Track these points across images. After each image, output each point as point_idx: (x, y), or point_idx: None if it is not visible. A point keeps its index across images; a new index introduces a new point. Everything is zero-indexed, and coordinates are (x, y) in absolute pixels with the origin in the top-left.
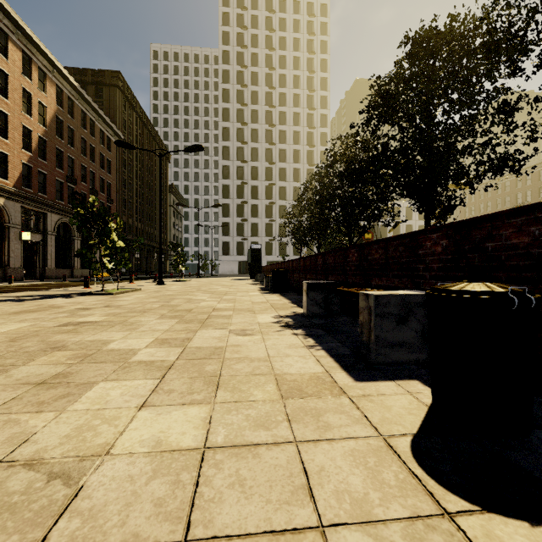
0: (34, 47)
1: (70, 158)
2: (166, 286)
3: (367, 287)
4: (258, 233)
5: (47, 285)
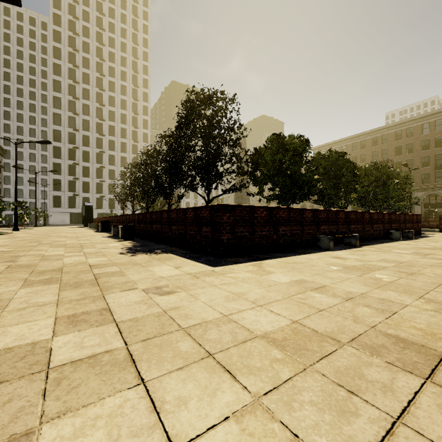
0: None
1: None
2: (25, 231)
3: None
4: (90, 190)
5: None
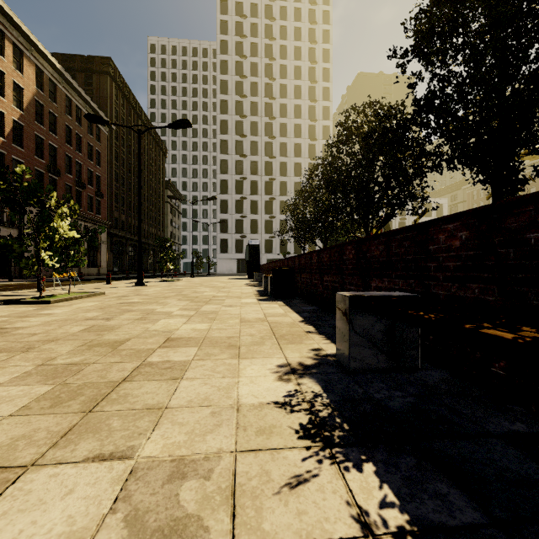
0: (7, 20)
1: (53, 147)
2: (143, 288)
3: None
4: (258, 230)
5: (6, 287)
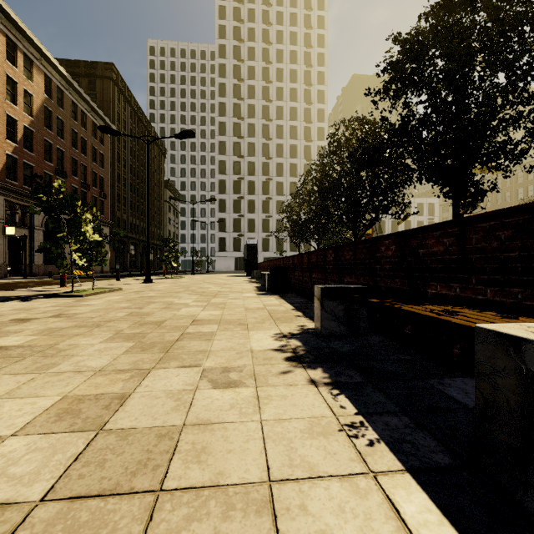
0: (19, 33)
1: (60, 151)
2: (153, 285)
3: (437, 301)
4: (255, 229)
5: (26, 283)
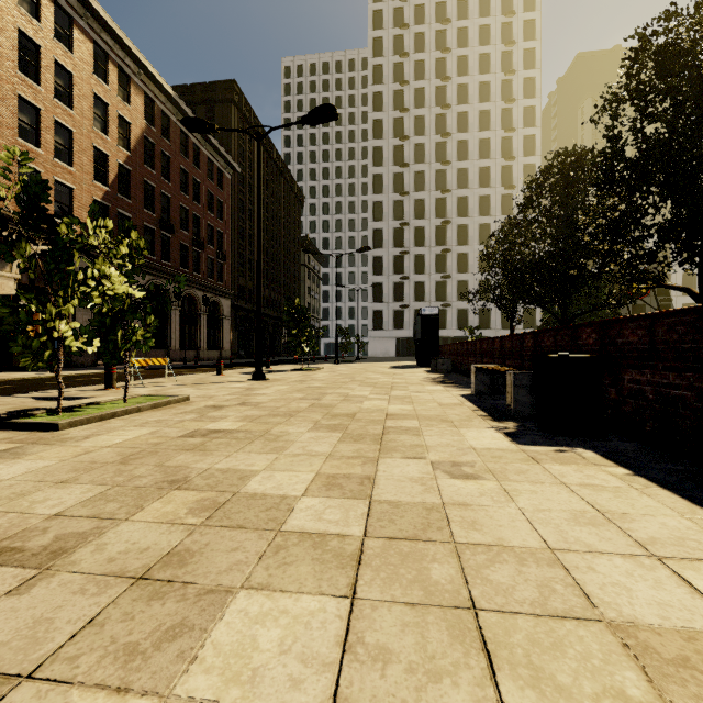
0: (111, 38)
1: (166, 197)
2: (260, 386)
3: None
4: (425, 296)
5: (89, 378)
